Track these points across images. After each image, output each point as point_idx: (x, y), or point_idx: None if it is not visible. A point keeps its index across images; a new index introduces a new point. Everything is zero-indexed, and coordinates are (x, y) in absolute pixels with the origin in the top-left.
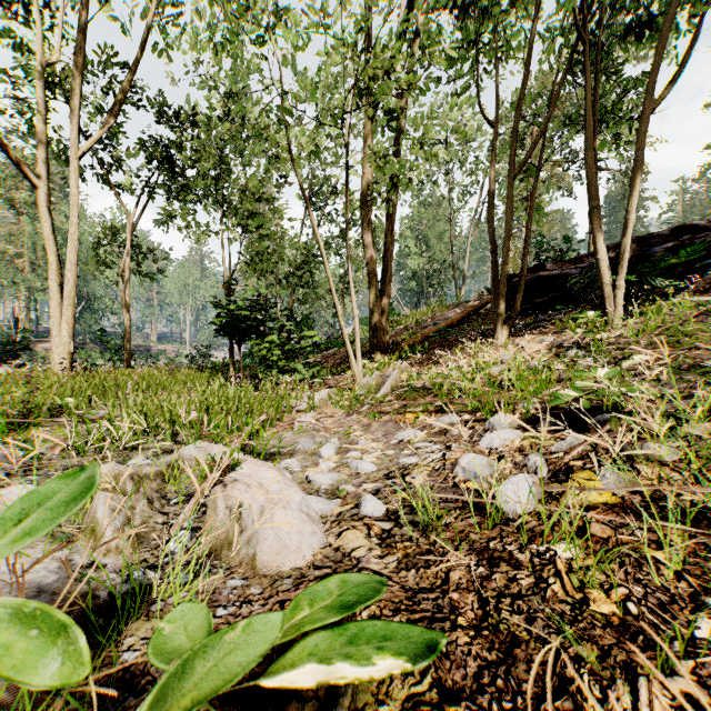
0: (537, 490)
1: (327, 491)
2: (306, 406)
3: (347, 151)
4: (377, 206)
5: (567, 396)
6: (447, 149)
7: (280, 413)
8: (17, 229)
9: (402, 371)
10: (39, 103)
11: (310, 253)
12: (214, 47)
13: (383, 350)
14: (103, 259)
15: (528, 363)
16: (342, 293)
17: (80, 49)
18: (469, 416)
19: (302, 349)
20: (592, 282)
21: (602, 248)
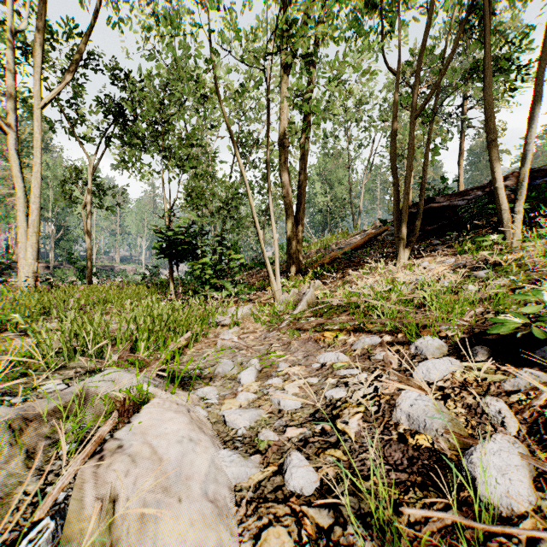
0: (527, 465)
1: (244, 439)
2: (230, 320)
3: (267, 92)
4: (291, 154)
5: (510, 322)
6: (346, 110)
7: (205, 329)
8: (8, 174)
9: (316, 289)
10: (9, 63)
11: (238, 192)
12: (157, 18)
13: (298, 270)
14: (69, 196)
15: (441, 284)
16: (263, 225)
17: (41, 15)
18: (390, 337)
19: (230, 269)
20: (482, 211)
21: (500, 177)
